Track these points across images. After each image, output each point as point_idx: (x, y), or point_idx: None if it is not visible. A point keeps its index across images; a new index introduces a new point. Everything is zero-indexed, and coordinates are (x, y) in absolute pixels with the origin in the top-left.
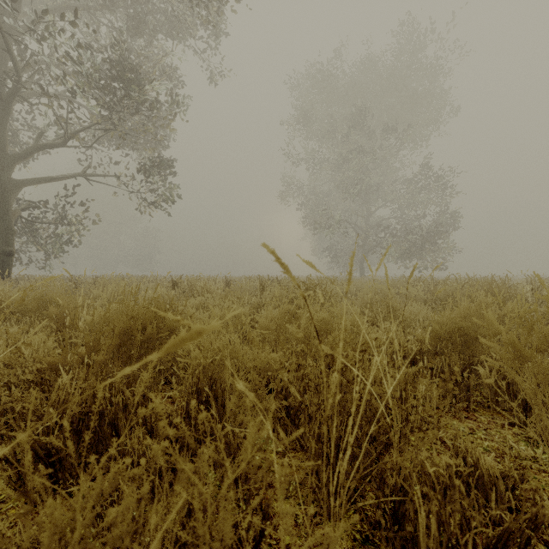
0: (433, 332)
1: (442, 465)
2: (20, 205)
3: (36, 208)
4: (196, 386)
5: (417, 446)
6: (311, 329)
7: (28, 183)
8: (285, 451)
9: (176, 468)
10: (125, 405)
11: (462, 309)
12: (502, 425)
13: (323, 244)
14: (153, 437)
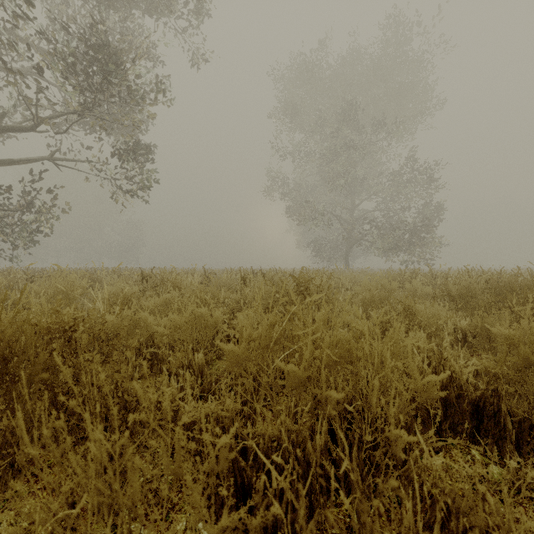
0: (521, 362)
1: None
2: None
3: None
4: None
5: None
6: (321, 367)
7: None
8: None
9: None
10: None
11: None
12: None
13: (308, 236)
14: None
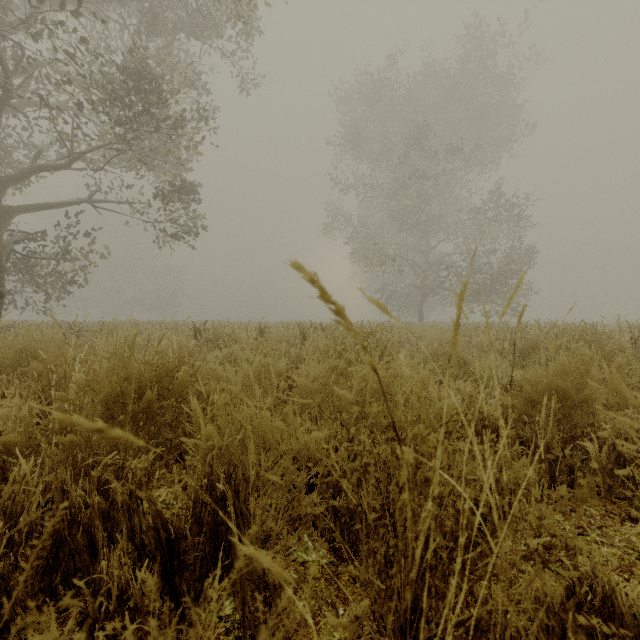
0: (524, 395)
1: (559, 595)
2: (12, 237)
3: (33, 240)
4: (207, 478)
5: (532, 580)
6: (366, 393)
7: (22, 210)
8: (332, 564)
9: (177, 598)
10: (112, 500)
11: (560, 365)
12: (620, 522)
13: (375, 284)
14: (143, 554)
